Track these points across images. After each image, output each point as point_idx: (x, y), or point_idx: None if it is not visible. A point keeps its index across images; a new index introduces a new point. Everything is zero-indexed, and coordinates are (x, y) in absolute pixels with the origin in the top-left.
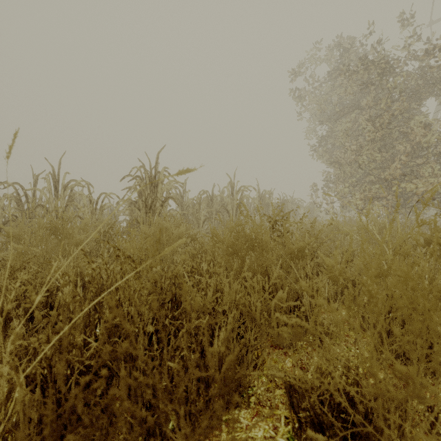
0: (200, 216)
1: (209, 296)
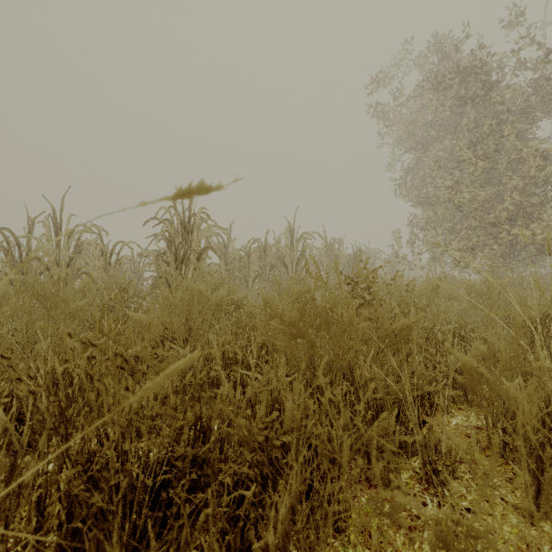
0: (249, 272)
1: (258, 417)
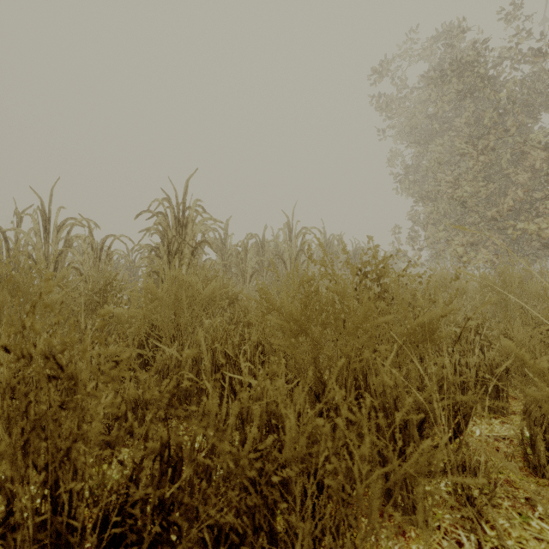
0: (246, 268)
1: (249, 443)
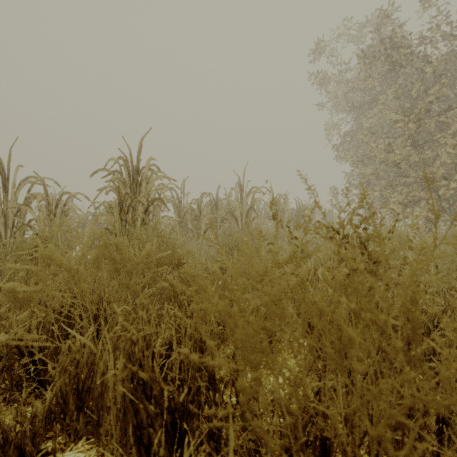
0: (200, 224)
1: None
